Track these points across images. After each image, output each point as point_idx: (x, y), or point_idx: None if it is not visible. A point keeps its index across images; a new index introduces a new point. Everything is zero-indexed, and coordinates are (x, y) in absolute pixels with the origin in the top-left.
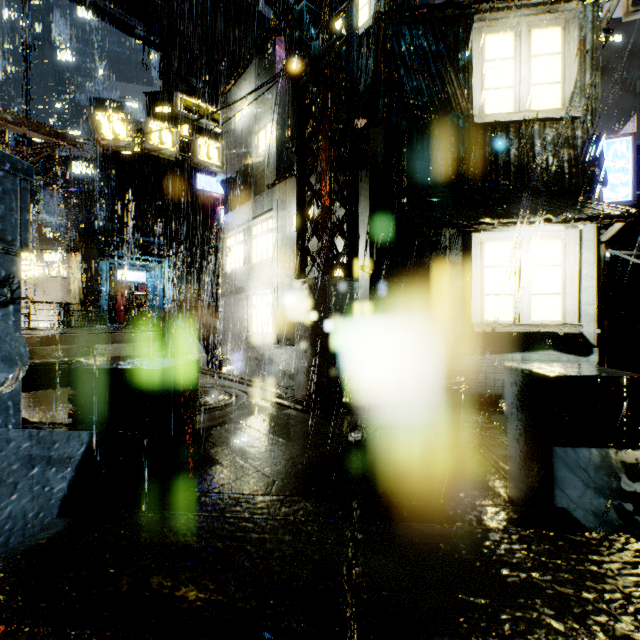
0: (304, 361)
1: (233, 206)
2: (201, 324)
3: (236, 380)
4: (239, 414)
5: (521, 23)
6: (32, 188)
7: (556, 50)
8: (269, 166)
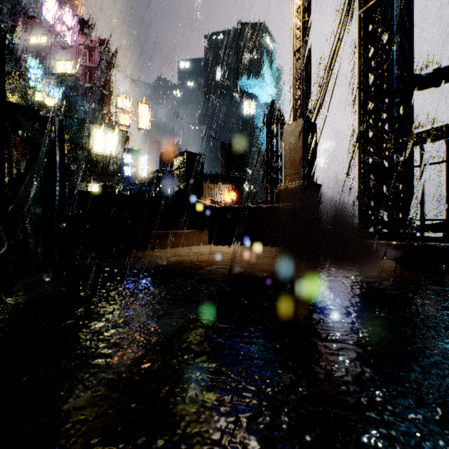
0: None
1: None
2: None
3: None
4: None
5: (104, 129)
6: None
7: (114, 139)
8: None
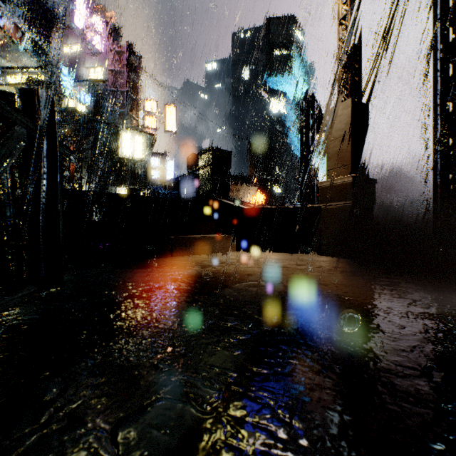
0: None
1: None
2: None
3: None
4: None
5: (132, 133)
6: None
7: (141, 143)
8: None
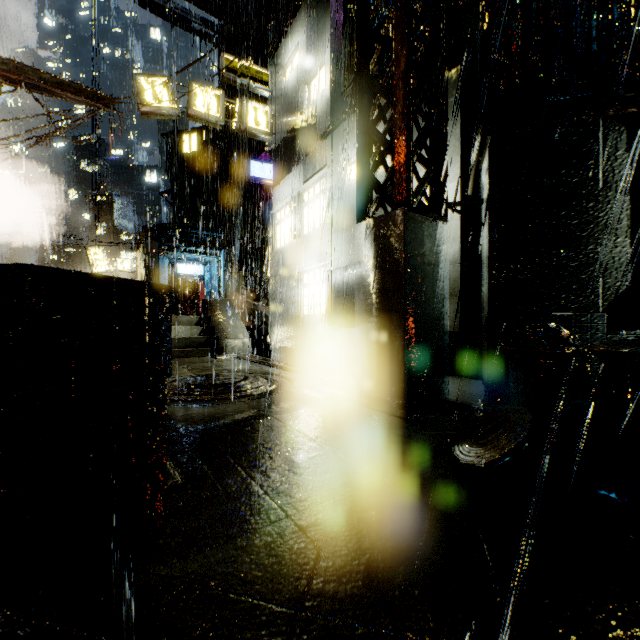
0: (368, 336)
1: (282, 175)
2: (251, 312)
3: (281, 366)
4: (275, 406)
5: None
6: (111, 196)
7: None
8: (322, 116)
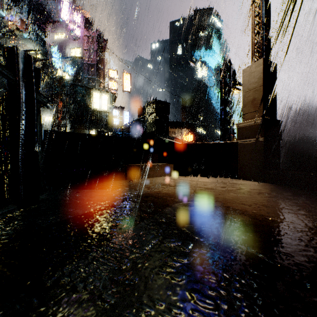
0: None
1: None
2: None
3: None
4: None
5: (100, 93)
6: None
7: (106, 99)
8: None
